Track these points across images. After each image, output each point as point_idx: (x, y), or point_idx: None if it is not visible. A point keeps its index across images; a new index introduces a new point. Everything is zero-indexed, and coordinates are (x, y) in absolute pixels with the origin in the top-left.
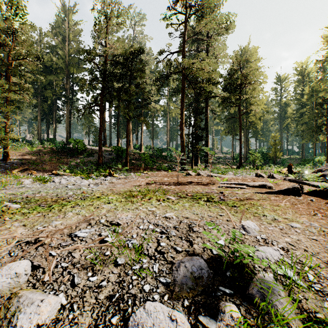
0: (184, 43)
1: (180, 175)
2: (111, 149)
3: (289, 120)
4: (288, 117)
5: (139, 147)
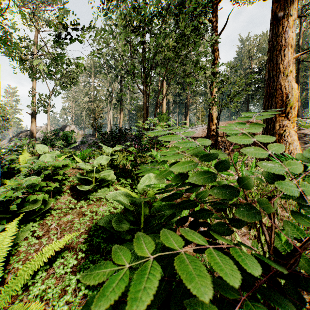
0: (300, 38)
1: None
2: None
3: None
4: None
5: None
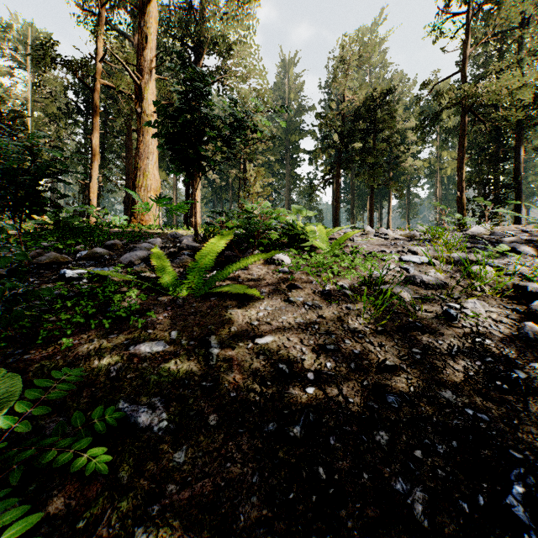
0: (465, 58)
1: None
2: None
3: None
4: None
5: None
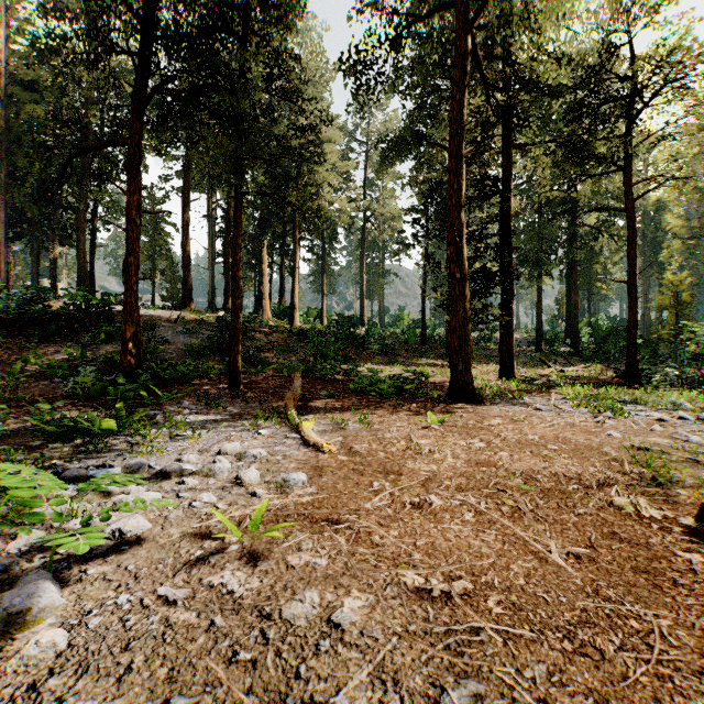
0: None
1: (695, 568)
2: (201, 318)
3: (678, 245)
4: (674, 235)
5: (287, 312)
